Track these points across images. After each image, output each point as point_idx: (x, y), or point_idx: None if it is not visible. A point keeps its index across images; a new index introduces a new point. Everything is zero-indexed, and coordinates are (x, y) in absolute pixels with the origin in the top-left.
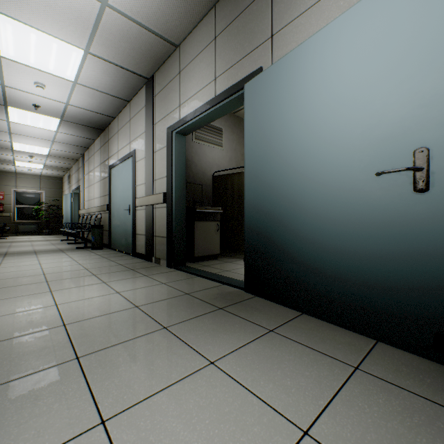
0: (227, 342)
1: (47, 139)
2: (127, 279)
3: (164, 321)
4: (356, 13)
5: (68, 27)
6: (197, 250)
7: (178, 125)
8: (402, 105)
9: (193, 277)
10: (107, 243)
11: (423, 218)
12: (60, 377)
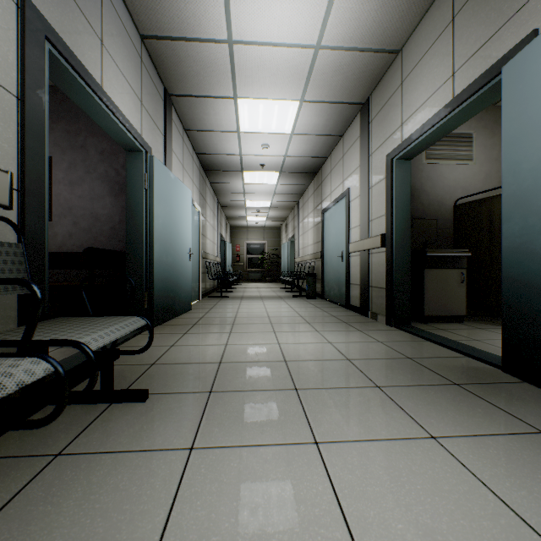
0: (459, 423)
1: (269, 193)
2: (339, 331)
3: (376, 380)
4: None
5: (286, 86)
6: (427, 307)
7: (399, 149)
8: None
9: (419, 341)
10: (320, 292)
11: None
12: (283, 398)
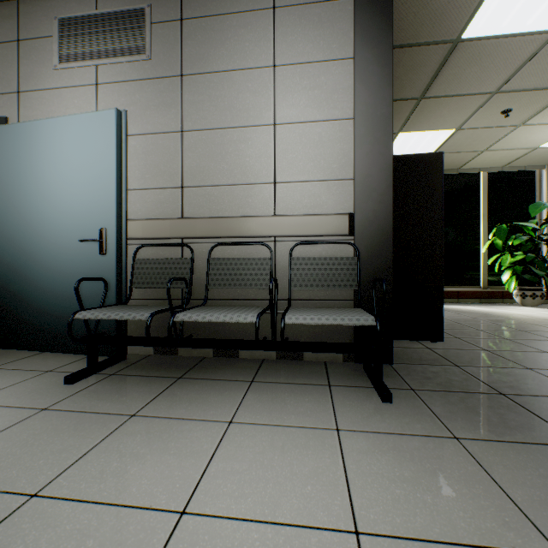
0: None
1: None
2: None
3: None
4: (74, 122)
5: None
6: None
7: None
8: (96, 198)
9: None
10: None
11: (105, 271)
12: None
